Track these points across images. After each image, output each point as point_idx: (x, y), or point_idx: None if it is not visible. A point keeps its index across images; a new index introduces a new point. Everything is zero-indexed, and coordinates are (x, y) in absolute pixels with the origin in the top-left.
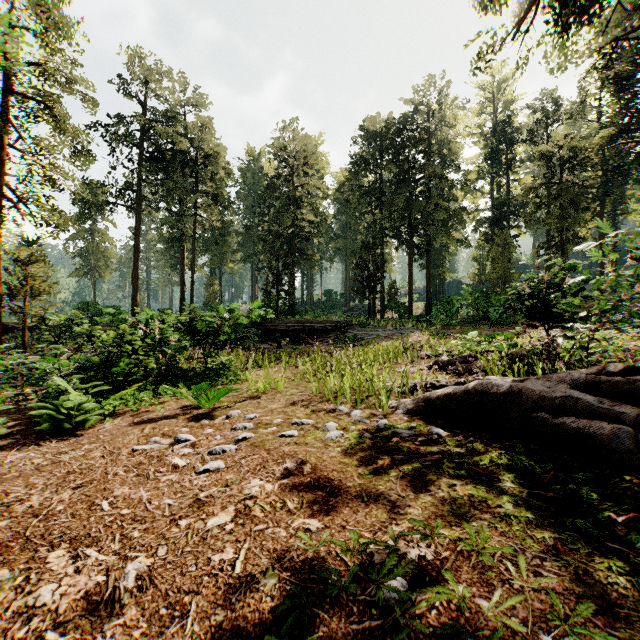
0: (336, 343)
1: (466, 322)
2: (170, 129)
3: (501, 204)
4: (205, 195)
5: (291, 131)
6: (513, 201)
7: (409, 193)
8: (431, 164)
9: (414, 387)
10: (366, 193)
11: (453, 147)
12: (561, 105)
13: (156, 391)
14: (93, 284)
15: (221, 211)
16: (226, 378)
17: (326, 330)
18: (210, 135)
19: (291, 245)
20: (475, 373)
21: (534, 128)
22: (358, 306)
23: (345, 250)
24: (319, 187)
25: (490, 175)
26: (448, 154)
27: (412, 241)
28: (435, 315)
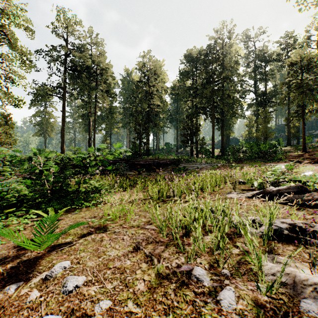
0: (173, 171)
1: (247, 159)
2: (81, 54)
3: (263, 94)
4: (101, 91)
5: (147, 57)
6: (269, 93)
7: (212, 88)
8: (224, 72)
9: (277, 230)
10: (188, 89)
11: (237, 62)
12: (296, 39)
13: (33, 212)
14: (45, 140)
15: (111, 101)
16: (91, 201)
17: (166, 164)
18: (103, 58)
19: (147, 118)
20: (317, 206)
21: (280, 53)
22: (183, 151)
23: (176, 121)
24: (162, 86)
25: (256, 79)
26: (233, 67)
27: (214, 114)
28: (228, 155)
